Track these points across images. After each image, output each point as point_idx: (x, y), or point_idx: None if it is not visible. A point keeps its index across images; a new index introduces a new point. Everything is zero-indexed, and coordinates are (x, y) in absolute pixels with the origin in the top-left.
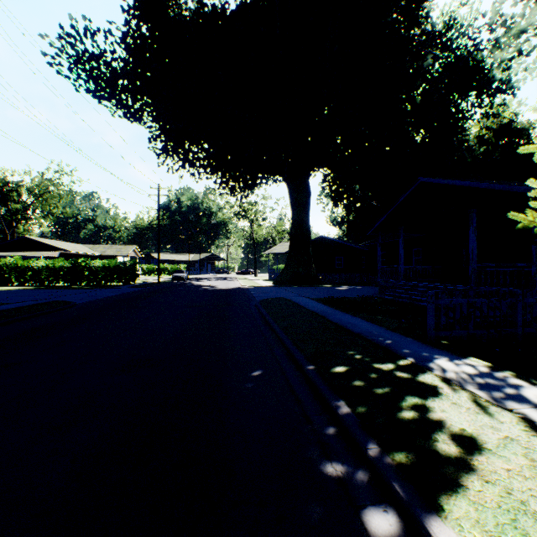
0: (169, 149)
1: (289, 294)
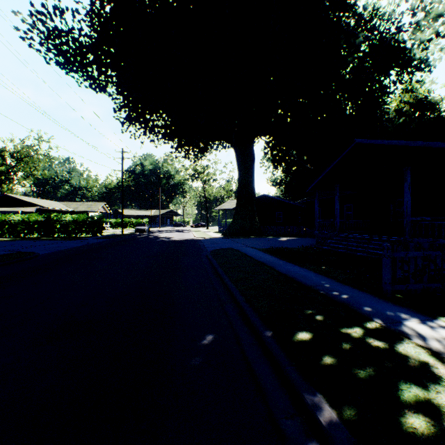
0: (131, 118)
1: (236, 244)
